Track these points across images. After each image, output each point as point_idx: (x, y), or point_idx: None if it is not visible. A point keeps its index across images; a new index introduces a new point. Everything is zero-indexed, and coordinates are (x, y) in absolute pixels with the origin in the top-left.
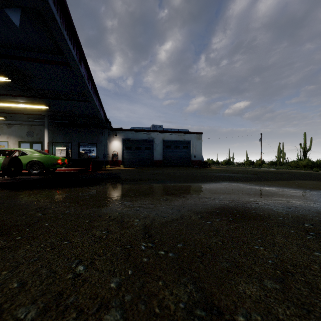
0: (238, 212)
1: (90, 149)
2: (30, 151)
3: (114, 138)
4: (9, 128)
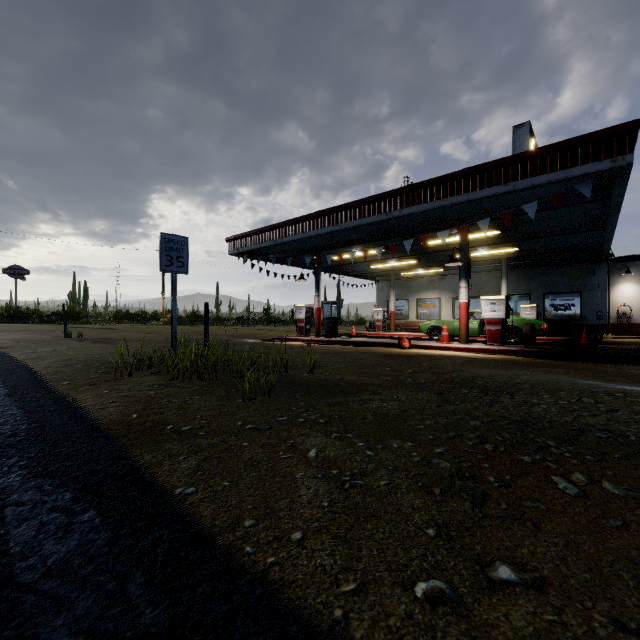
0: None
1: (565, 303)
2: None
3: (621, 277)
4: (441, 281)
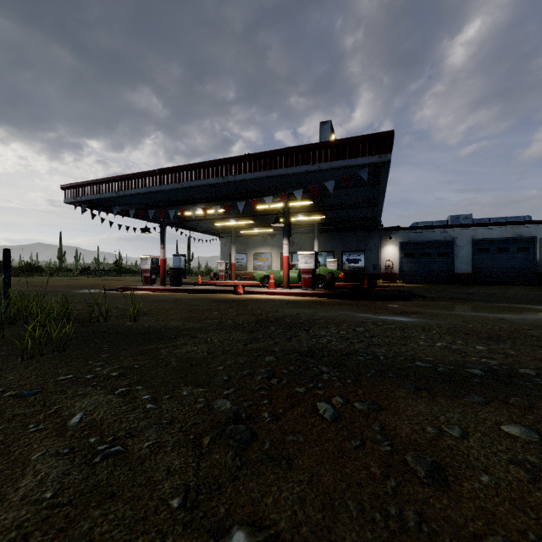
0: None
1: (355, 258)
2: None
3: (387, 241)
4: (272, 239)
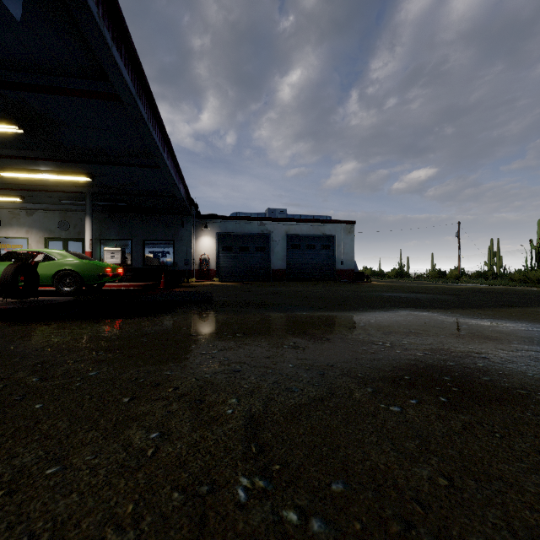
0: (453, 380)
1: (162, 250)
2: (60, 253)
3: (203, 231)
4: (30, 216)
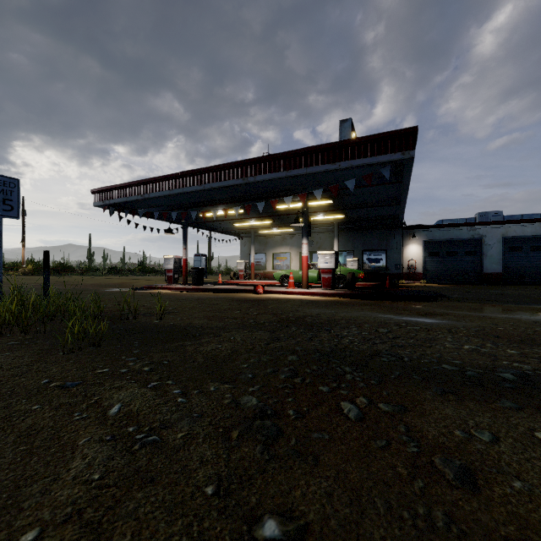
0: None
1: (376, 258)
2: None
3: (410, 240)
4: (291, 239)
